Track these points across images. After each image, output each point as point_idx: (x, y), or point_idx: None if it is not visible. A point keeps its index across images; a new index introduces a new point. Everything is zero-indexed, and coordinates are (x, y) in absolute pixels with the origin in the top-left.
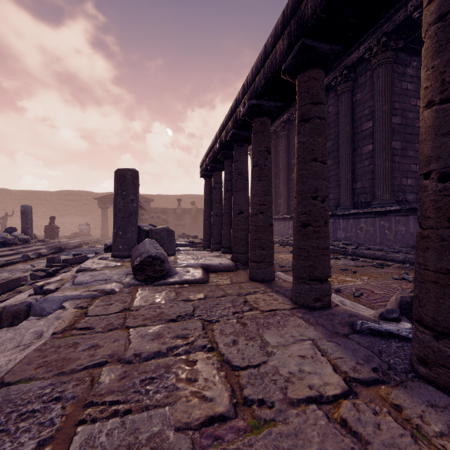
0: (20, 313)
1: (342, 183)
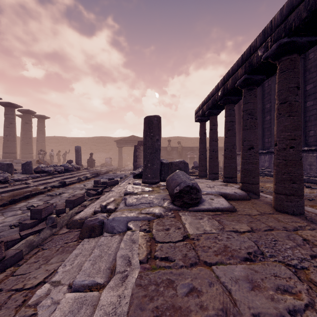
0: (95, 227)
1: None
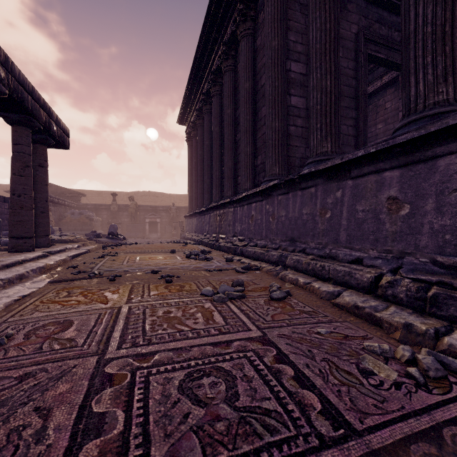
0: None
1: (241, 159)
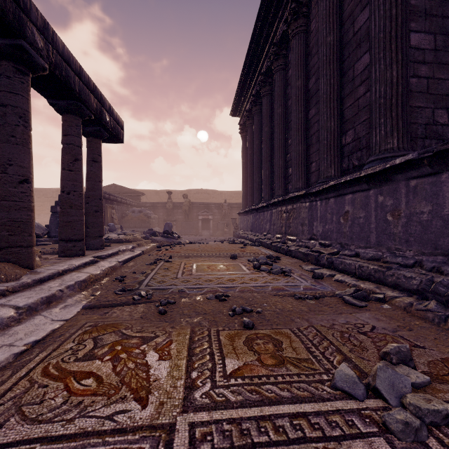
0: None
1: (321, 138)
